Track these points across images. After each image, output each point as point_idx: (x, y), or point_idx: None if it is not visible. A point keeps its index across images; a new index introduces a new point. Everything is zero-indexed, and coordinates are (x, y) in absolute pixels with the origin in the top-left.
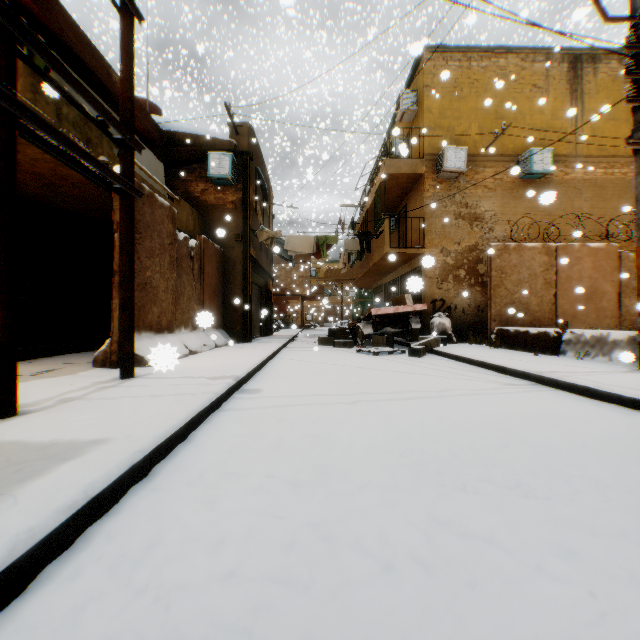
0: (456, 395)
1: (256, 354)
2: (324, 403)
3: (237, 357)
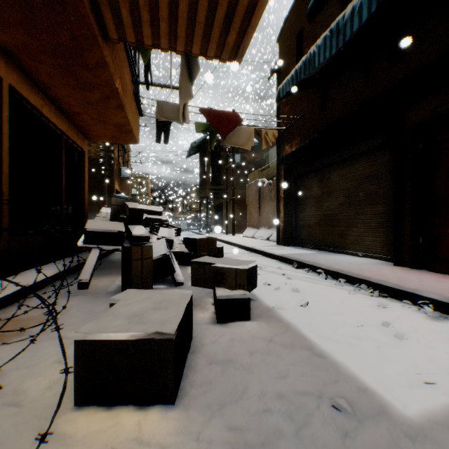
0: None
1: (228, 239)
2: None
3: (230, 238)
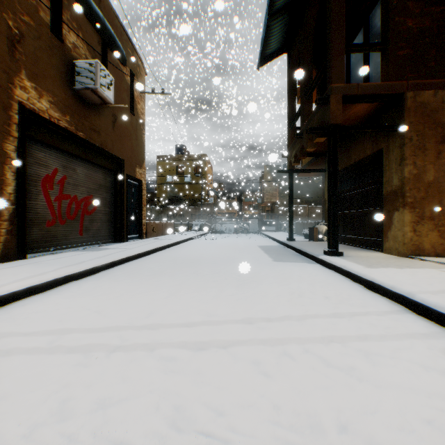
0: (122, 328)
1: None
2: (306, 318)
3: None
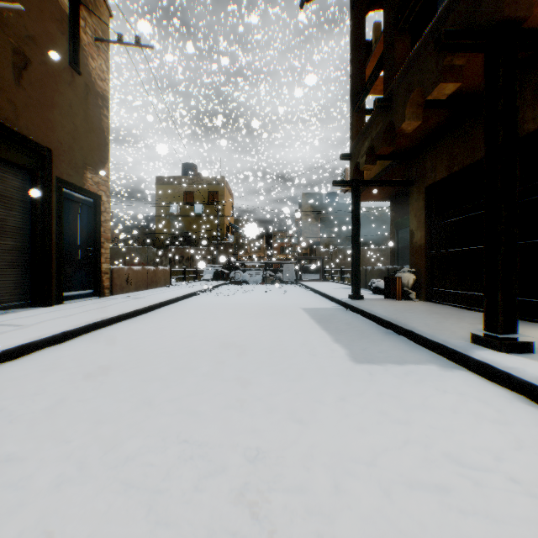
0: None
1: None
2: None
3: None
